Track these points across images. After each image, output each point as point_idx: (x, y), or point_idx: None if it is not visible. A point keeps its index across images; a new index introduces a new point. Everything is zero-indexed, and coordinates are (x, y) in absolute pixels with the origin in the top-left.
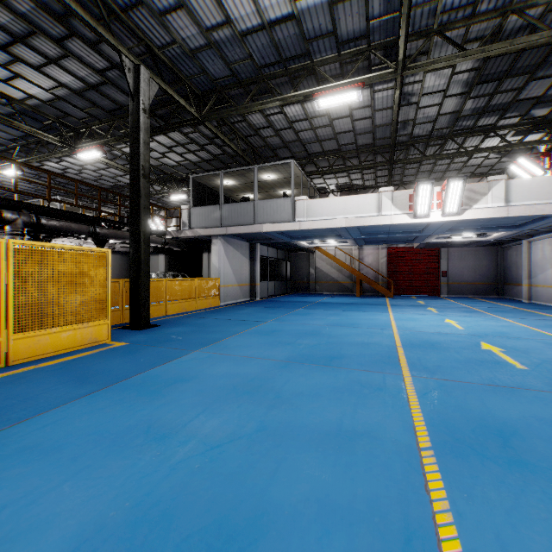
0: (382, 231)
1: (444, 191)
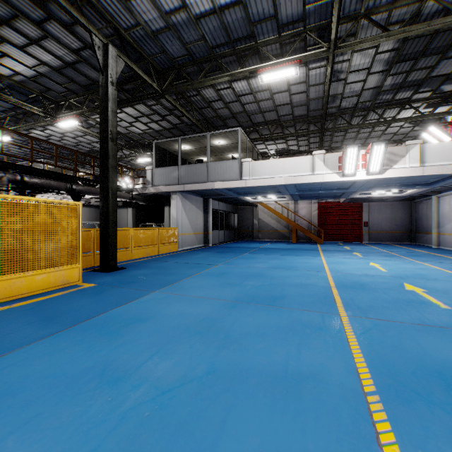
0: (315, 188)
1: (369, 154)
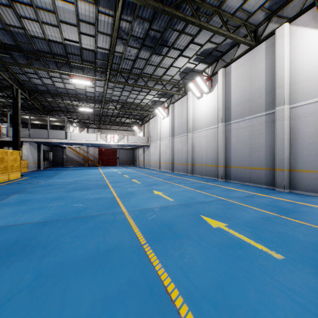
0: (97, 144)
1: (114, 137)
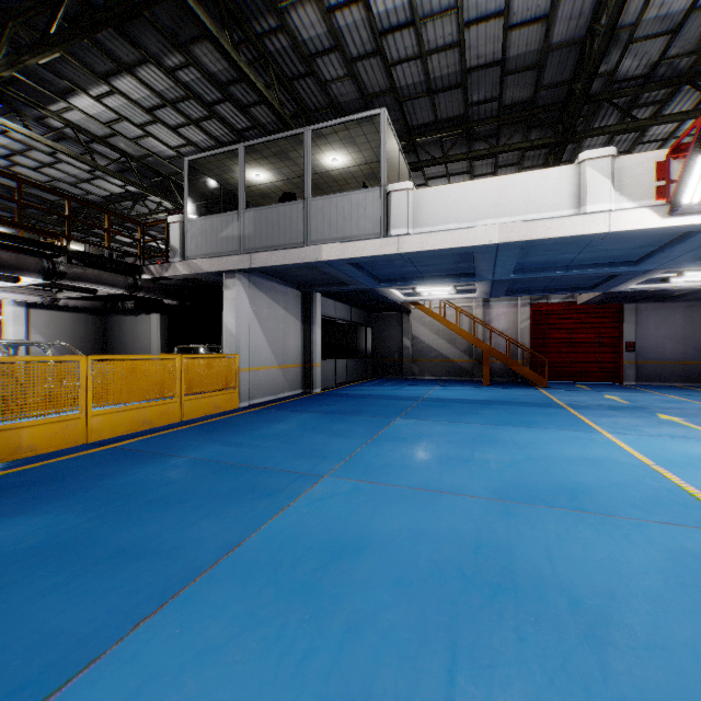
0: (556, 263)
1: None
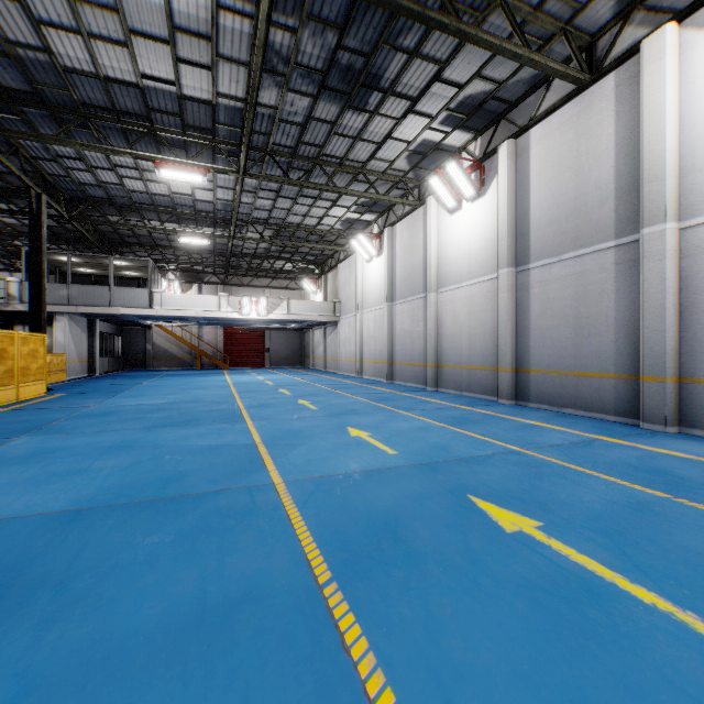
0: (221, 319)
1: (258, 303)
